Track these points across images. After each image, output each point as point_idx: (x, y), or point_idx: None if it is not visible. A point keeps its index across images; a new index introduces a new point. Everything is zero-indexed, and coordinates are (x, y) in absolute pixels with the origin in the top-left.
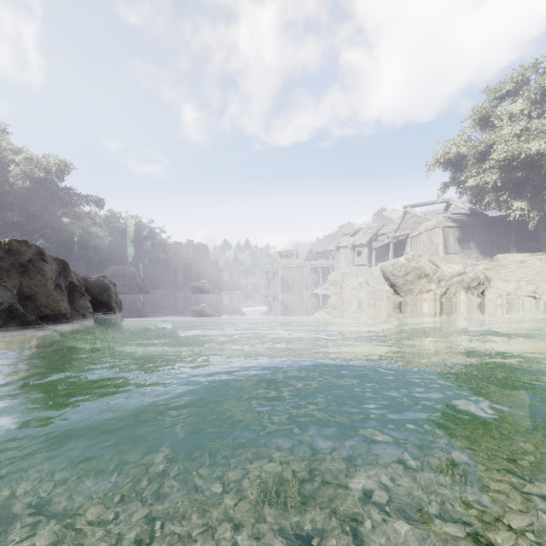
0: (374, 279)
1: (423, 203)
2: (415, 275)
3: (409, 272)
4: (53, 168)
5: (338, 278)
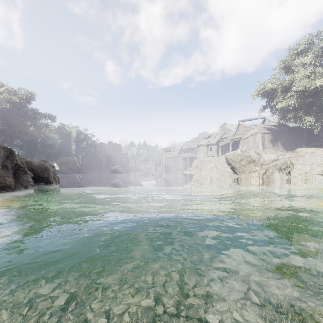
0: (220, 164)
1: (249, 119)
2: (246, 161)
3: (243, 159)
4: (23, 96)
5: (198, 164)
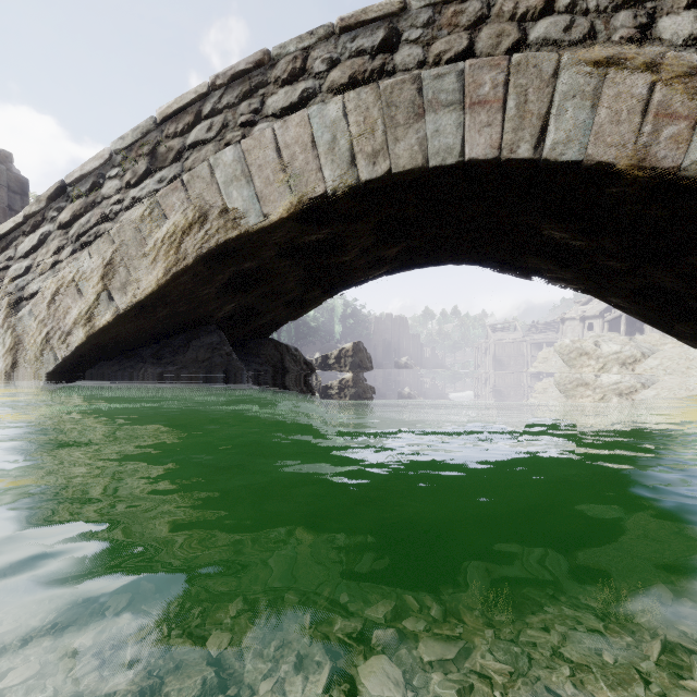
0: None
1: None
2: (577, 353)
3: (572, 351)
4: None
5: (548, 356)
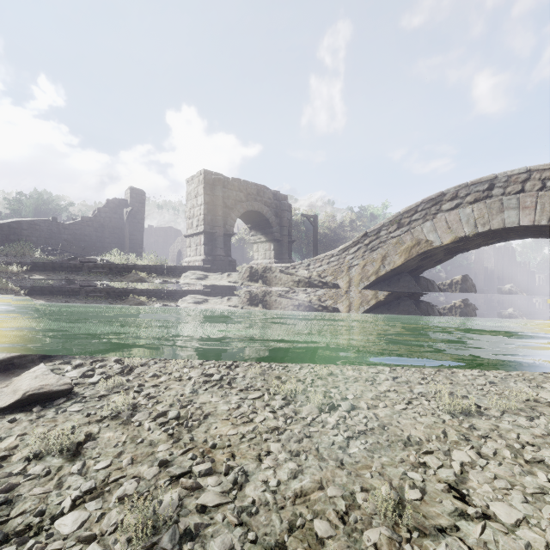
0: None
1: None
2: None
3: None
4: None
5: None
